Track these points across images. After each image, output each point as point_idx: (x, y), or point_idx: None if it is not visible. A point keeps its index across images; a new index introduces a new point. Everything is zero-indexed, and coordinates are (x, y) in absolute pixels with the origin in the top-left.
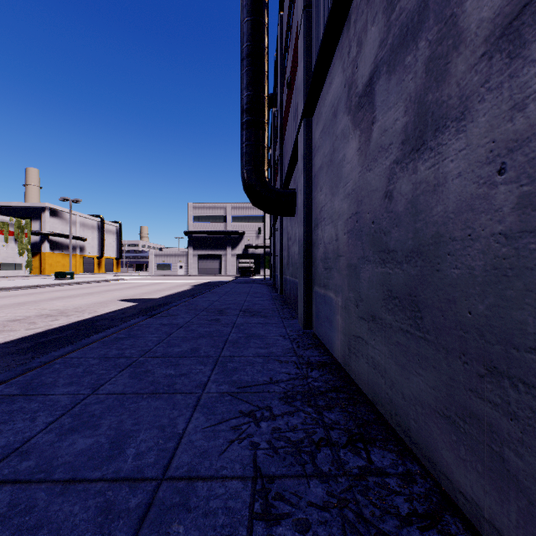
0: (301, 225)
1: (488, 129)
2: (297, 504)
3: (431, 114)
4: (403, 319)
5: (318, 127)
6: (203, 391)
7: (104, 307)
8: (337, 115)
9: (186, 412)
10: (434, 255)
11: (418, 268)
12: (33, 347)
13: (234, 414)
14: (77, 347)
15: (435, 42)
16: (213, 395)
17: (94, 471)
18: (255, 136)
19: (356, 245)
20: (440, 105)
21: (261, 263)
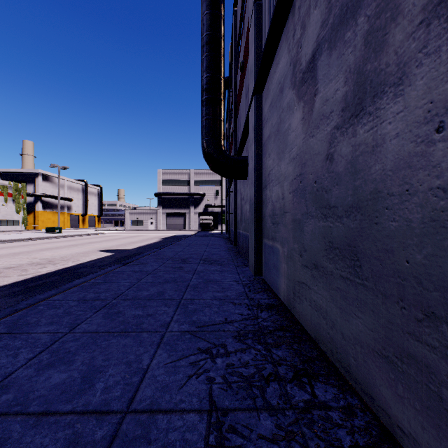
0: (252, 187)
1: (426, 91)
2: (248, 437)
3: (370, 82)
4: (343, 267)
5: (267, 102)
6: (167, 330)
7: (85, 257)
8: (283, 91)
9: (151, 349)
10: (372, 209)
11: (357, 221)
12: (23, 290)
13: (193, 351)
14: (60, 290)
15: (374, 16)
16: (175, 334)
17: (65, 404)
18: (213, 112)
19: (300, 203)
20: (378, 73)
21: (219, 220)
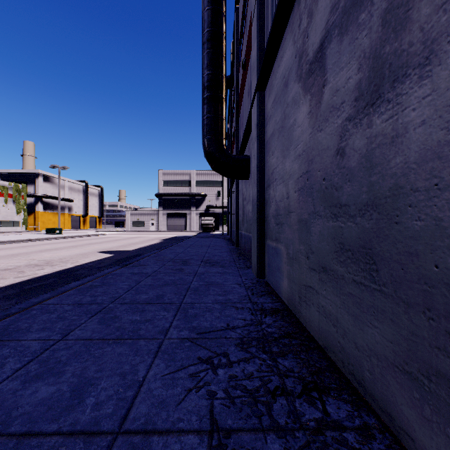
0: (255, 186)
1: None
2: None
3: (389, 65)
4: (356, 271)
5: (270, 98)
6: (165, 337)
7: (85, 258)
8: (288, 85)
9: (147, 358)
10: (392, 207)
11: (373, 221)
12: (18, 293)
13: (193, 361)
14: (55, 294)
15: None
16: (174, 341)
17: (51, 424)
18: (215, 110)
19: (306, 202)
20: (399, 54)
21: (220, 220)
